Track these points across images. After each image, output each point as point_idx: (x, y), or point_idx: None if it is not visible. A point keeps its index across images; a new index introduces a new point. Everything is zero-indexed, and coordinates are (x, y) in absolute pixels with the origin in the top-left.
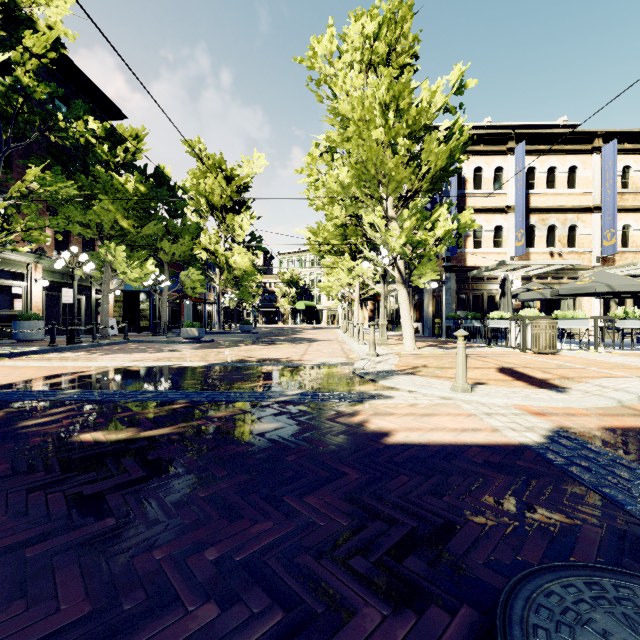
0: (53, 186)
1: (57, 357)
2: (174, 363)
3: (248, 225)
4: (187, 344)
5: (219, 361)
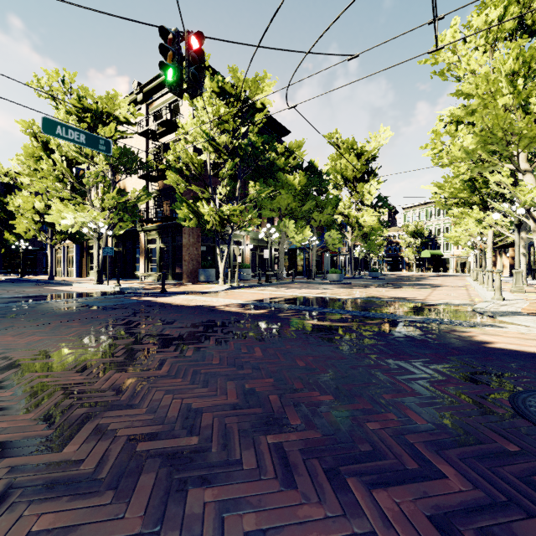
0: (264, 193)
1: (265, 289)
2: (330, 296)
3: (375, 190)
4: (332, 285)
5: (359, 296)
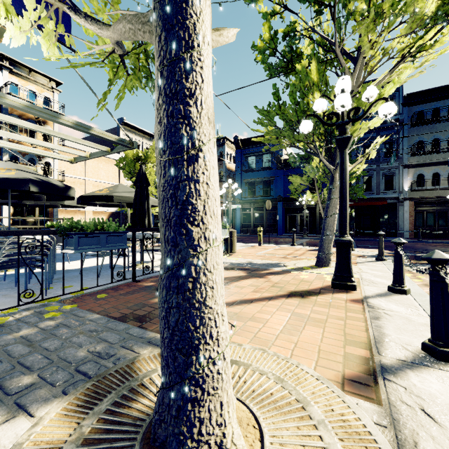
0: None
1: None
2: None
3: None
4: None
5: None
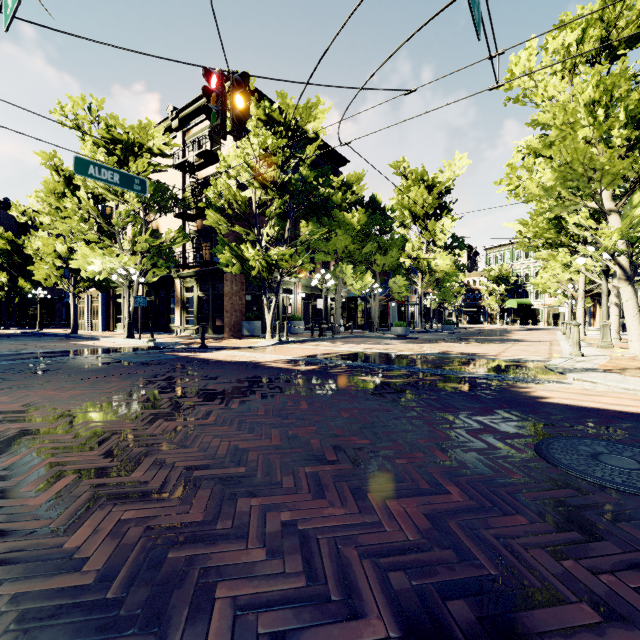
0: (317, 234)
1: (318, 344)
2: (391, 351)
3: (449, 228)
4: (396, 340)
5: (424, 352)
